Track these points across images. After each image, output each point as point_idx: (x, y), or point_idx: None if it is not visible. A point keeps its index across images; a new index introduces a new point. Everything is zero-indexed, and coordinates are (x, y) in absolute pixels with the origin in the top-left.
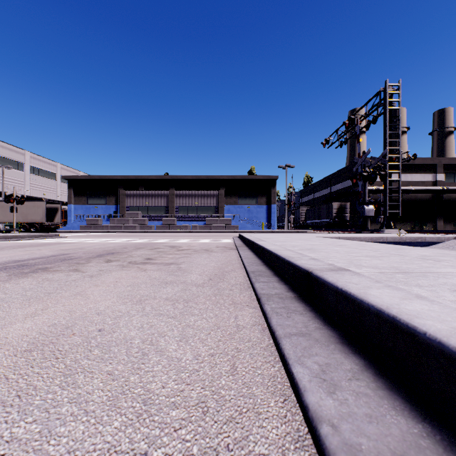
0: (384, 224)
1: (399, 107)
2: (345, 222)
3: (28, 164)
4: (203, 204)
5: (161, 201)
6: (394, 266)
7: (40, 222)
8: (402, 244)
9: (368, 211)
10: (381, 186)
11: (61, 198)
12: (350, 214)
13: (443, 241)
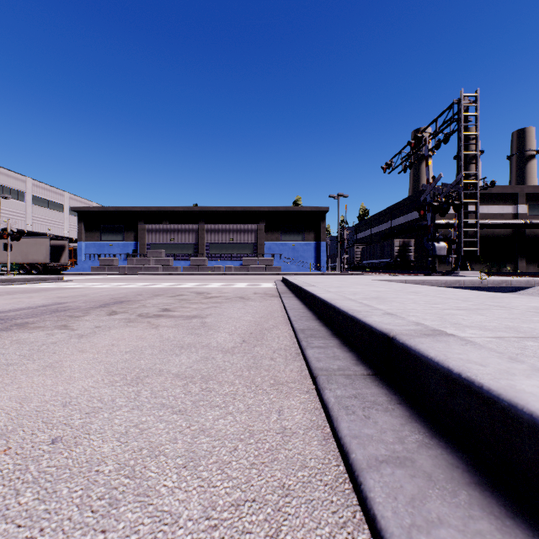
0: (458, 264)
1: (476, 122)
2: (409, 263)
3: (30, 194)
4: (239, 241)
5: (189, 237)
6: (510, 326)
7: (44, 263)
8: (482, 289)
9: (438, 249)
10: (452, 219)
11: (70, 234)
12: (415, 252)
13: (533, 286)
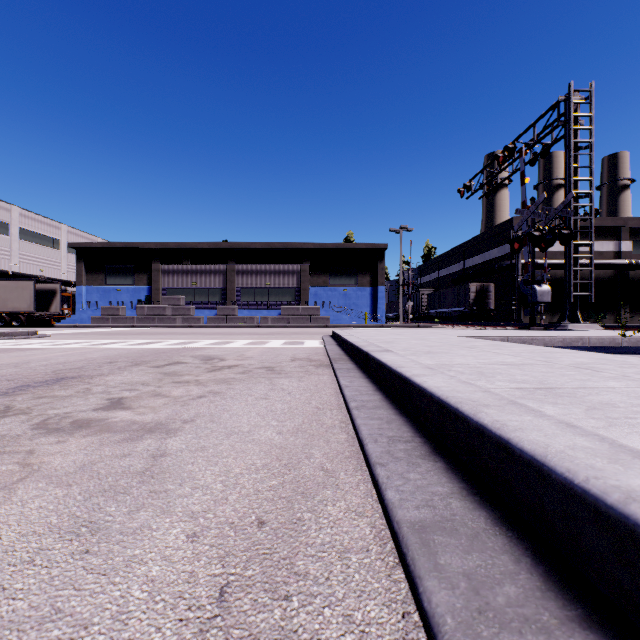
0: (565, 314)
1: (591, 126)
2: (488, 312)
3: (16, 226)
4: (277, 284)
5: (215, 280)
6: None
7: (27, 312)
8: (605, 348)
9: (540, 294)
10: (540, 259)
11: (68, 276)
12: (494, 300)
13: None
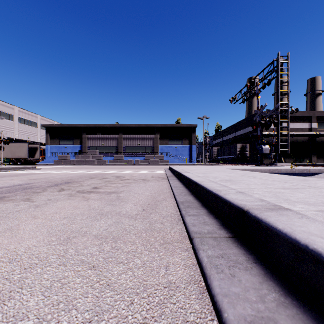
0: (276, 159)
1: (288, 72)
2: (246, 158)
3: (17, 116)
4: (143, 144)
5: (113, 142)
6: None
7: (24, 158)
8: (291, 174)
9: (264, 149)
10: (272, 131)
11: (41, 140)
12: (249, 152)
13: (323, 172)
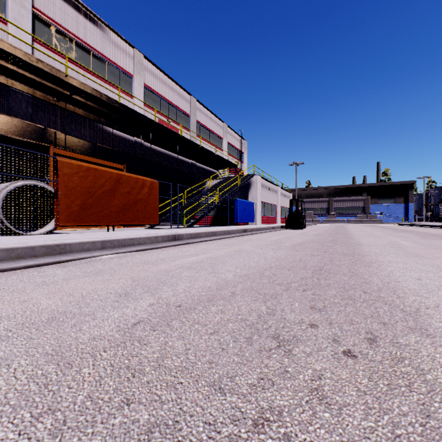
0: None
1: None
2: None
3: None
4: (353, 205)
5: (323, 204)
6: None
7: None
8: None
9: None
10: None
11: None
12: None
13: None
